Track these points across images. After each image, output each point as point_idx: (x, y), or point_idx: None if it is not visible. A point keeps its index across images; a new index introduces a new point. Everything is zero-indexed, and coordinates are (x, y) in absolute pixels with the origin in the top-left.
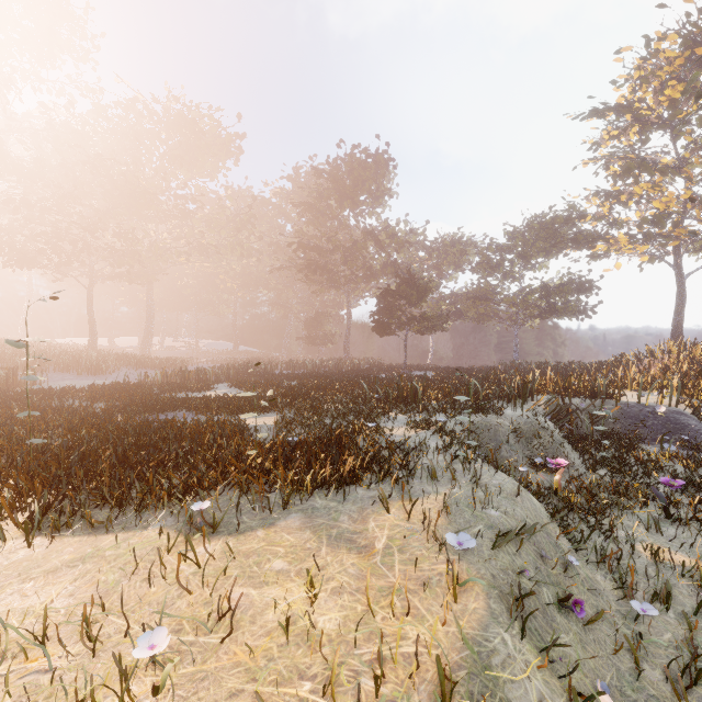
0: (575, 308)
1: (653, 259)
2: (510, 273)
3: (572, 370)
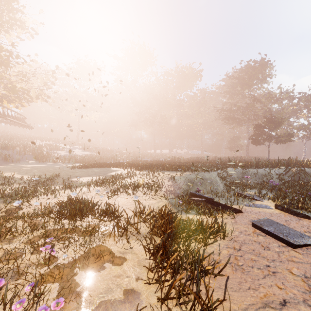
0: None
1: None
2: None
3: None
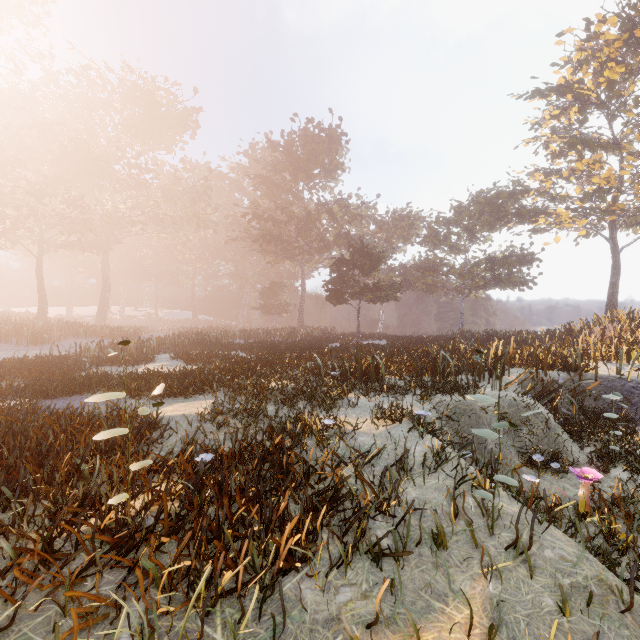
0: (518, 279)
1: (588, 234)
2: (456, 246)
3: (523, 338)
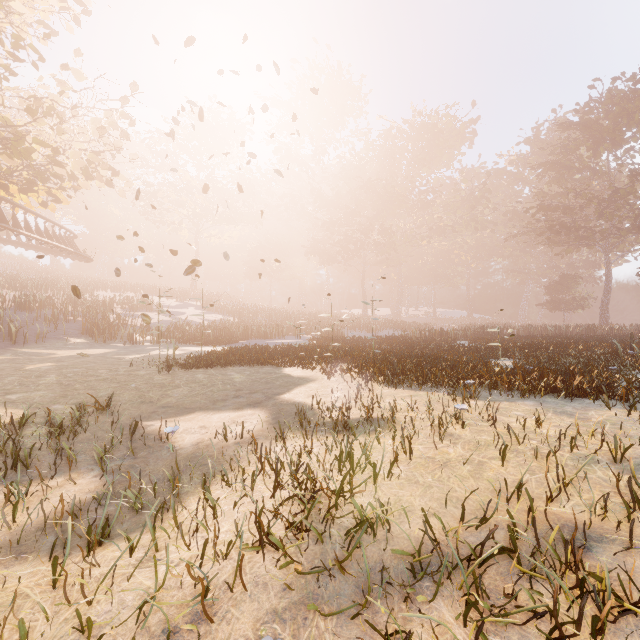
0: None
1: None
2: None
3: None
